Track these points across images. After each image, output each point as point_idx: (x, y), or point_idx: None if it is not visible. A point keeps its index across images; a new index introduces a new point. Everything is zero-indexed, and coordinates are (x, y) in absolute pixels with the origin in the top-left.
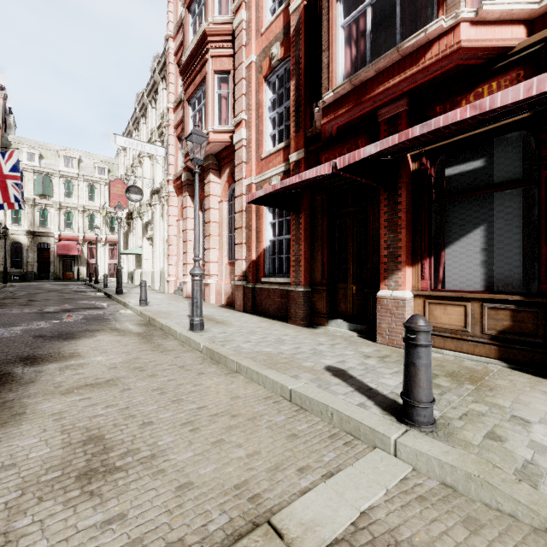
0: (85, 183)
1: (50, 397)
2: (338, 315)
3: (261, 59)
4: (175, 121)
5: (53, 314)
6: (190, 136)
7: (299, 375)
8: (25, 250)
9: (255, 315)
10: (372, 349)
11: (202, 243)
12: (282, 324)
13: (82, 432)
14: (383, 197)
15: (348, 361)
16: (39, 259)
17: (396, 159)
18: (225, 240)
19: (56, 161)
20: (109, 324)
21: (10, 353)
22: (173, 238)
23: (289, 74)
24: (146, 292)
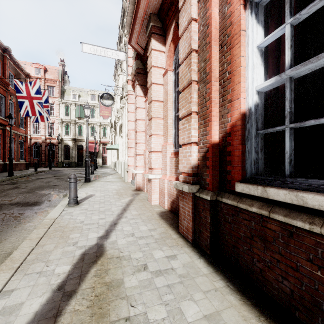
0: None
1: None
2: None
3: None
4: None
5: None
6: None
7: None
8: (71, 149)
9: (220, 278)
10: None
11: None
12: None
13: None
14: None
15: None
16: (78, 154)
17: None
18: (170, 122)
19: (87, 98)
20: None
21: None
22: (132, 132)
23: None
24: (76, 189)
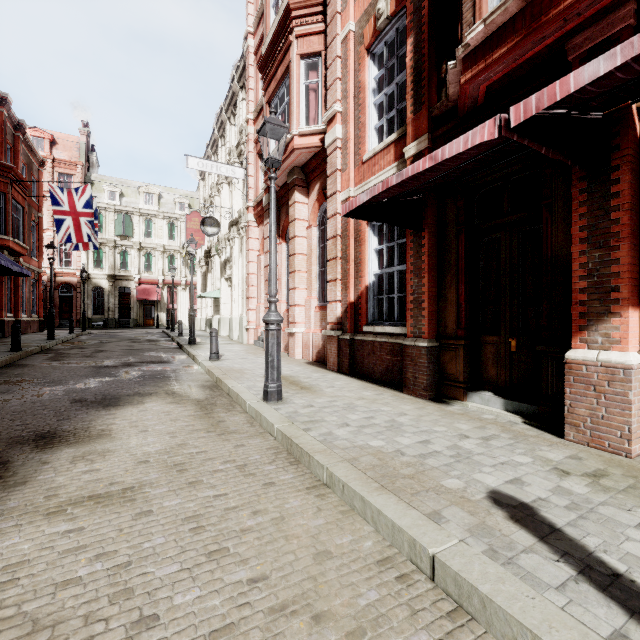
0: (165, 221)
1: (26, 522)
2: (483, 385)
3: (362, 25)
4: (255, 135)
5: (110, 368)
6: (263, 127)
7: (442, 513)
8: (106, 295)
9: (353, 378)
10: (563, 455)
11: (287, 282)
12: (394, 394)
13: (20, 635)
14: (577, 189)
15: (528, 482)
16: (120, 304)
17: (606, 118)
18: (314, 277)
19: (137, 199)
20: (167, 385)
21: (30, 426)
22: (253, 277)
23: (402, 37)
24: (217, 344)
